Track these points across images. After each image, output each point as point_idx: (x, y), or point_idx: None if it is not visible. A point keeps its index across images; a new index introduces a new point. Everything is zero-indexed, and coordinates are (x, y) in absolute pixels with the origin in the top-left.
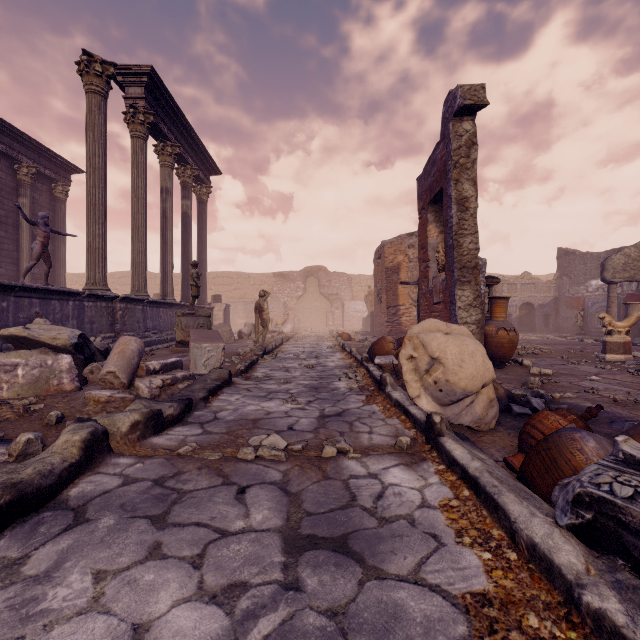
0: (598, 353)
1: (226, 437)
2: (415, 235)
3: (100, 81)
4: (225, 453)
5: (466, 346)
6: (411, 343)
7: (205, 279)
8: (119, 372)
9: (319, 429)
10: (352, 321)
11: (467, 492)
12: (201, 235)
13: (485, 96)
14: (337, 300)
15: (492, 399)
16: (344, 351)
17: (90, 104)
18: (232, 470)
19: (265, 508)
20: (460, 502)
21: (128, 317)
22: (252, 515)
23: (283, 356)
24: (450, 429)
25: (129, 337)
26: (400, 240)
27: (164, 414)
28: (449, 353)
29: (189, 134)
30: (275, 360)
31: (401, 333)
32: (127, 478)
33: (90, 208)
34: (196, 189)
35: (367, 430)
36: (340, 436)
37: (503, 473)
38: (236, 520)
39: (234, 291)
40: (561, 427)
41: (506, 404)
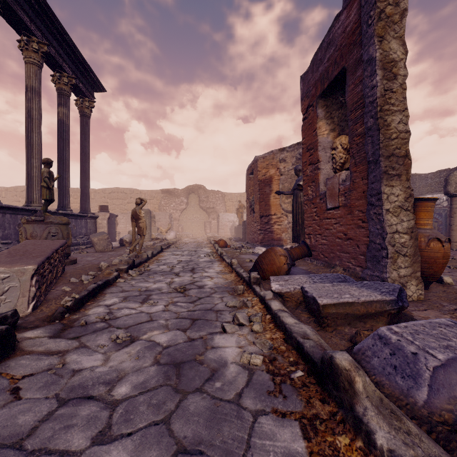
0: None
1: None
2: (286, 150)
3: None
4: None
5: None
6: None
7: (88, 189)
8: None
9: None
10: (225, 229)
11: None
12: (83, 147)
13: None
14: (213, 212)
15: None
16: (222, 261)
17: None
18: None
19: None
20: None
21: None
22: None
23: (155, 269)
24: None
25: None
26: (272, 155)
27: None
28: None
29: (62, 37)
30: (141, 276)
31: (273, 240)
32: None
33: None
34: (78, 102)
35: None
36: None
37: None
38: None
39: (127, 204)
40: None
41: None
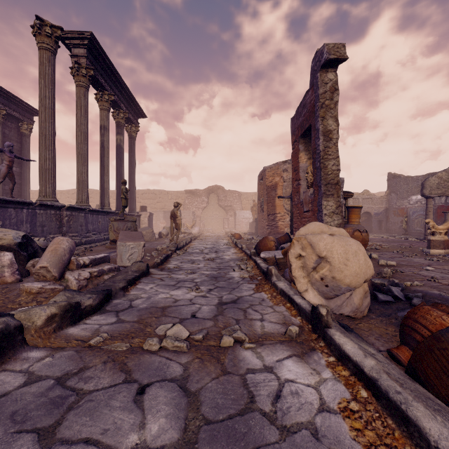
0: (423, 248)
1: (136, 326)
2: (288, 162)
3: (50, 40)
4: (132, 343)
5: (350, 246)
6: (299, 243)
7: (134, 194)
8: (51, 267)
9: (218, 316)
10: (242, 225)
11: (364, 393)
12: (131, 162)
13: (345, 52)
14: (231, 210)
15: (366, 291)
16: (236, 247)
17: (42, 58)
18: (136, 364)
19: (162, 415)
20: (360, 405)
21: (73, 222)
22: (148, 425)
23: (191, 251)
24: (334, 320)
25: (62, 237)
26: (277, 166)
27: (83, 305)
28: (335, 252)
29: (121, 86)
30: (185, 254)
31: (278, 234)
32: (31, 376)
33: (42, 138)
34: (127, 128)
35: (259, 317)
36: (236, 324)
37: (397, 371)
38: (130, 433)
39: (157, 203)
40: (445, 323)
41: (372, 292)
